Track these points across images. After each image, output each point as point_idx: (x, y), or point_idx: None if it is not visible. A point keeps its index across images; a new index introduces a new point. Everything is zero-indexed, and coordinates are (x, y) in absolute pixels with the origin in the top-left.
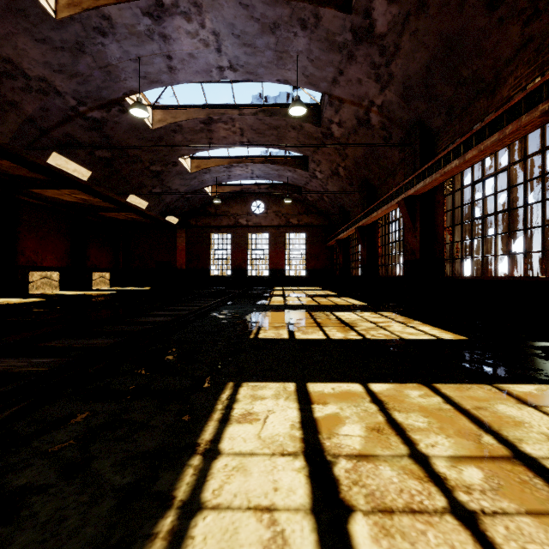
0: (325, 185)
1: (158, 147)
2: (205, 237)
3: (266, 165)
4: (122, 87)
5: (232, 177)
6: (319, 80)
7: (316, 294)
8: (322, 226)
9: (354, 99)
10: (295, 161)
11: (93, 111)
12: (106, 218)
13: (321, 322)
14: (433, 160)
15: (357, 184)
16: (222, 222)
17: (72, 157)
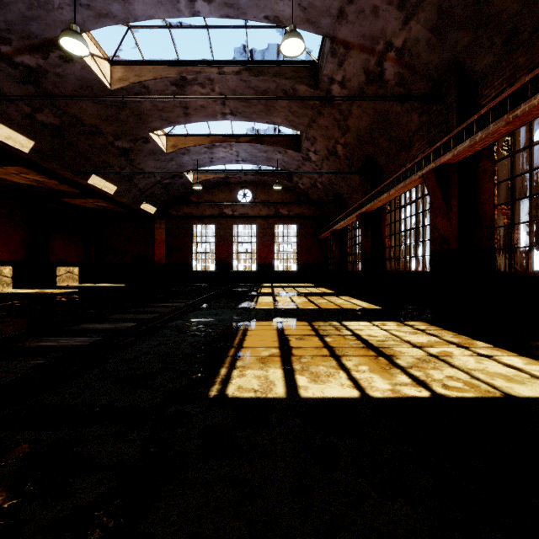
0: (319, 169)
1: (121, 115)
2: (186, 228)
3: (253, 145)
4: (58, 19)
5: (214, 161)
6: (320, 14)
7: (310, 292)
8: (315, 216)
9: (365, 41)
10: (286, 141)
11: (22, 54)
12: (73, 206)
13: (333, 344)
14: (491, 104)
15: (358, 165)
16: (205, 212)
17: (2, 119)
